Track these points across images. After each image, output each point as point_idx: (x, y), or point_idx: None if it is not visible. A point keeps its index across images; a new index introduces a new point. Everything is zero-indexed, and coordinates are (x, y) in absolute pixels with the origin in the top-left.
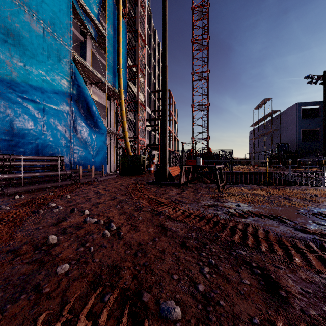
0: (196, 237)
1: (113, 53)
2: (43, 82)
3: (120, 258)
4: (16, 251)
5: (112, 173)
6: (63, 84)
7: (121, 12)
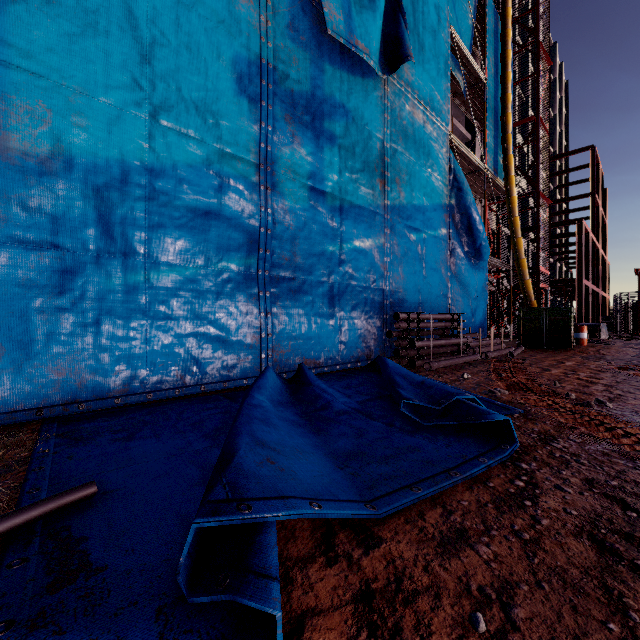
0: None
1: (494, 110)
2: (423, 198)
3: None
4: None
5: None
6: (441, 193)
7: (510, 23)
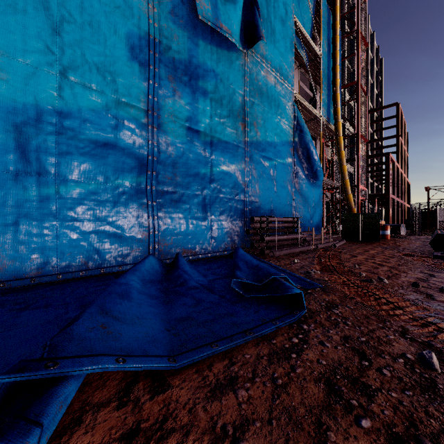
0: None
1: (327, 76)
2: (274, 136)
3: None
4: None
5: None
6: (288, 133)
7: (338, 16)
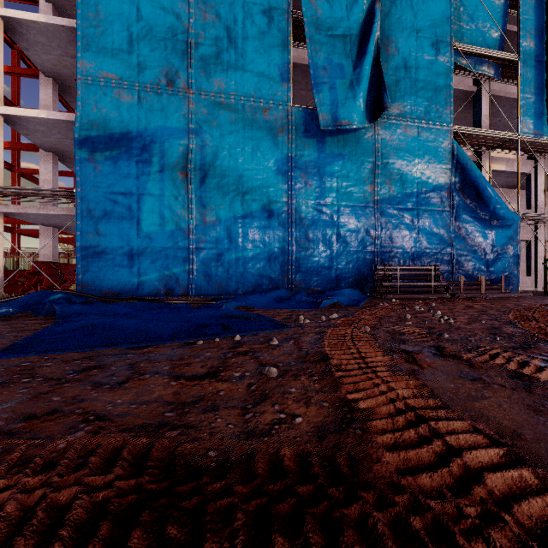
0: (515, 335)
1: (535, 78)
2: (417, 185)
3: (439, 327)
4: (390, 317)
5: (534, 292)
6: (441, 176)
7: None
